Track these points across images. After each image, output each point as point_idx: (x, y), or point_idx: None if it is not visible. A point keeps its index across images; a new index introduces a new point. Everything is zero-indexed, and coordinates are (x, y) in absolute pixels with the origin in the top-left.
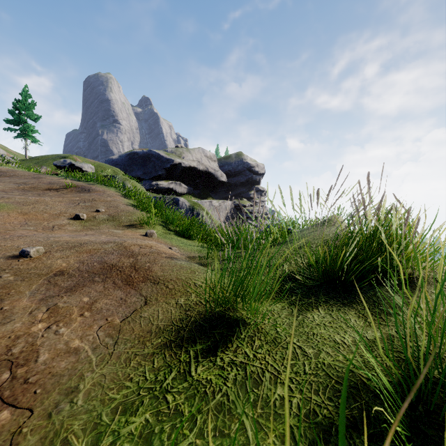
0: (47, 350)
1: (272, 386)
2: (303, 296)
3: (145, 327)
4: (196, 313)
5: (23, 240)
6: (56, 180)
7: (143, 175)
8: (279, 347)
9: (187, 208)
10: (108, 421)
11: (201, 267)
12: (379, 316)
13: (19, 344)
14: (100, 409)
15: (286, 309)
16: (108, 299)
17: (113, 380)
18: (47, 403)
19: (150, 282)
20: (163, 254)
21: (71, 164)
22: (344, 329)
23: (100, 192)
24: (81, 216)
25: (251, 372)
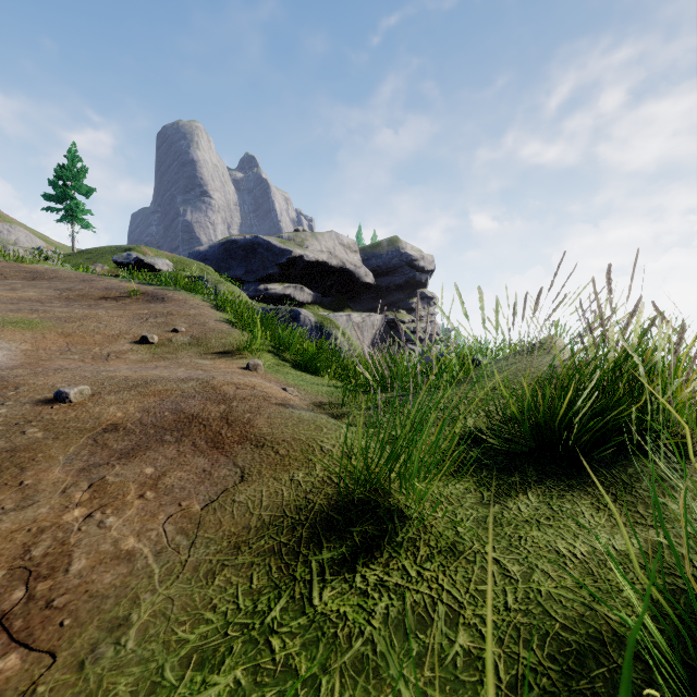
0: (85, 553)
1: (449, 629)
2: (500, 471)
3: (239, 519)
4: (322, 498)
5: (61, 376)
6: (116, 284)
7: (246, 276)
8: (462, 560)
9: (313, 325)
10: (174, 679)
11: (332, 421)
12: (634, 508)
13: (42, 542)
14: (161, 658)
15: (472, 493)
16: (183, 471)
17: (185, 608)
18: (78, 643)
19: (251, 444)
20: (272, 398)
21: (138, 260)
22: (573, 530)
23: (180, 302)
24: (151, 338)
25: (414, 603)
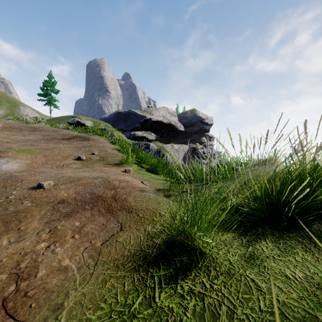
0: (45, 266)
1: (229, 321)
2: (251, 227)
3: (119, 251)
4: (160, 240)
5: (41, 175)
6: (68, 133)
7: (125, 128)
8: (233, 279)
9: (155, 150)
10: None
11: (165, 199)
12: None
13: (26, 260)
14: None
15: (237, 240)
16: (93, 224)
17: (91, 300)
18: (38, 317)
19: (125, 211)
20: (136, 187)
21: (78, 122)
22: (293, 263)
23: (95, 140)
24: (82, 157)
25: (209, 303)
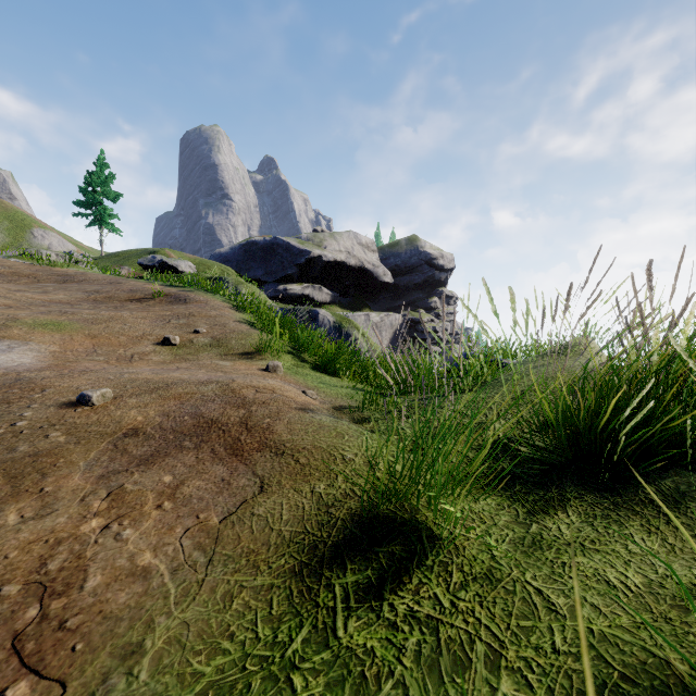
0: (101, 568)
1: (490, 673)
2: (535, 485)
3: (259, 535)
4: (345, 513)
5: (86, 378)
6: (140, 286)
7: (265, 276)
8: (499, 589)
9: (331, 325)
10: None
11: (354, 427)
12: (691, 532)
13: (59, 555)
14: (175, 693)
15: (506, 510)
16: (202, 479)
17: (201, 635)
18: (90, 671)
19: (270, 452)
20: (292, 402)
21: (162, 262)
22: (623, 556)
23: (201, 303)
24: (173, 340)
25: (449, 639)
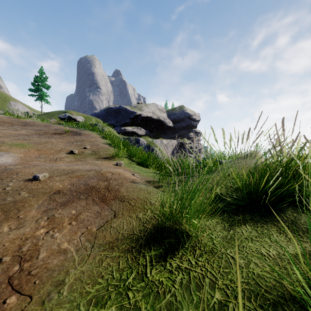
0: (45, 249)
1: (211, 290)
2: (233, 214)
3: (113, 235)
4: (151, 226)
5: (36, 168)
6: (59, 128)
7: (116, 123)
8: (216, 256)
9: (145, 145)
10: (84, 310)
11: (155, 189)
12: (297, 233)
13: (27, 244)
14: (79, 300)
15: (220, 224)
16: (88, 212)
17: (89, 277)
18: (42, 292)
19: (118, 200)
20: (128, 179)
21: (69, 117)
22: (268, 243)
23: (87, 135)
24: (74, 151)
25: (194, 277)
